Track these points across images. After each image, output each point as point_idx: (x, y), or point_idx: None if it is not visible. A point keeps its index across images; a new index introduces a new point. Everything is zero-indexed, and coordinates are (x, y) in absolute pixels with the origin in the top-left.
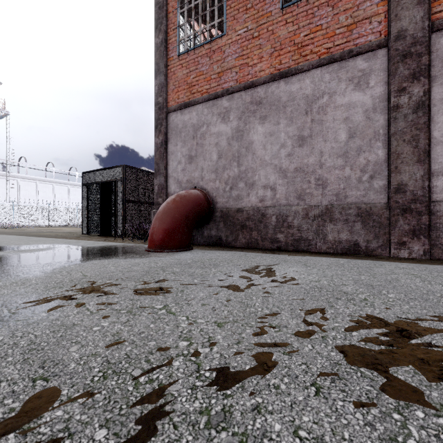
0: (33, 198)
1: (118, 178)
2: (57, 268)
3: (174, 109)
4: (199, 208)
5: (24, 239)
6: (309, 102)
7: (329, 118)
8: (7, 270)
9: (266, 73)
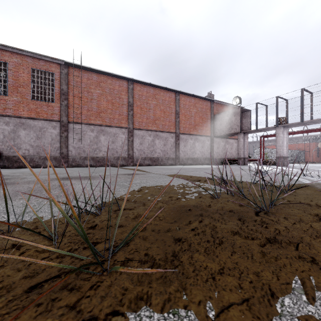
0: None
1: None
2: None
3: None
4: None
5: None
6: (41, 128)
7: (46, 134)
8: None
9: (26, 115)
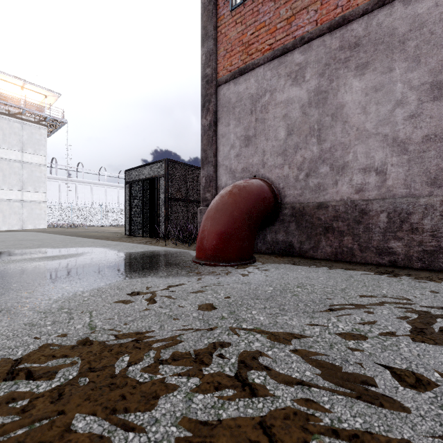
0: (88, 200)
1: (160, 173)
2: (60, 299)
3: (225, 79)
4: (264, 202)
5: (67, 241)
6: None
7: None
8: None
9: None
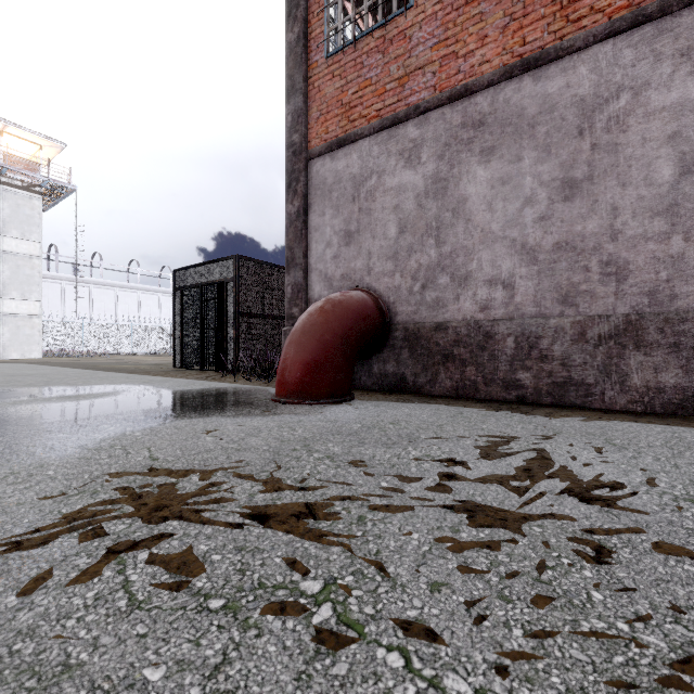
0: (111, 313)
1: (227, 277)
2: (108, 438)
3: (319, 151)
4: (366, 322)
5: (86, 376)
6: (587, 111)
7: (632, 139)
8: (22, 440)
9: (493, 65)
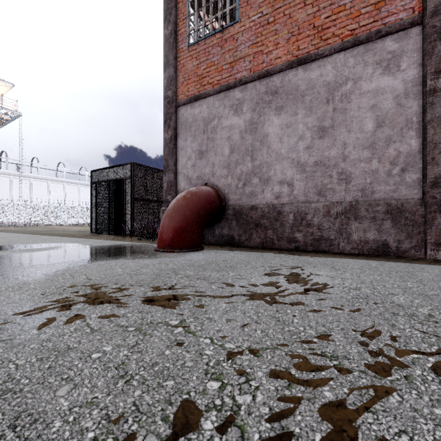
0: (45, 197)
1: (126, 176)
2: (60, 270)
3: (183, 102)
4: (211, 205)
5: (33, 238)
6: (331, 90)
7: (353, 106)
8: (7, 272)
9: (282, 60)
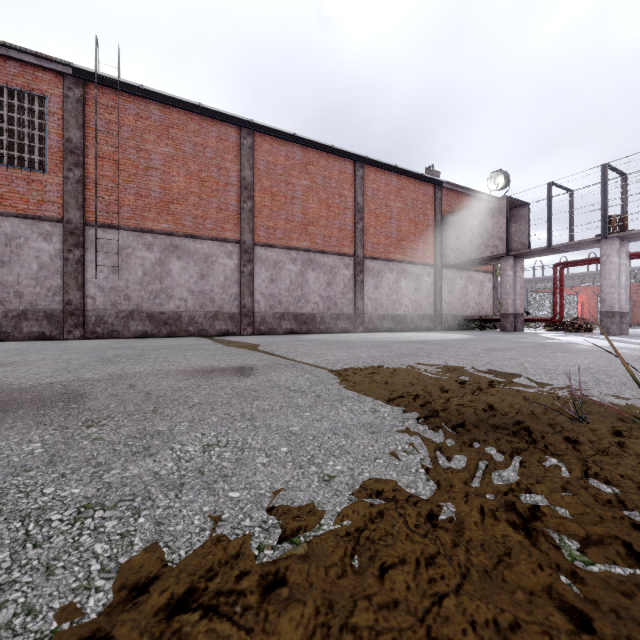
0: None
1: None
2: None
3: None
4: None
5: None
6: (9, 239)
7: (25, 254)
8: None
9: None
